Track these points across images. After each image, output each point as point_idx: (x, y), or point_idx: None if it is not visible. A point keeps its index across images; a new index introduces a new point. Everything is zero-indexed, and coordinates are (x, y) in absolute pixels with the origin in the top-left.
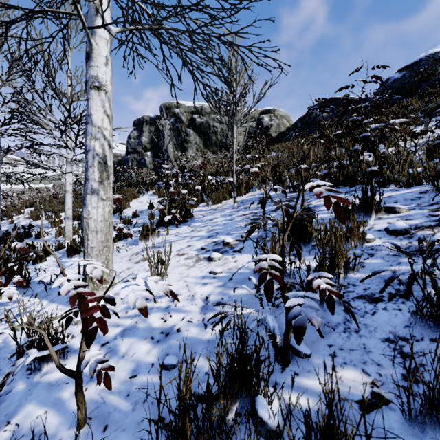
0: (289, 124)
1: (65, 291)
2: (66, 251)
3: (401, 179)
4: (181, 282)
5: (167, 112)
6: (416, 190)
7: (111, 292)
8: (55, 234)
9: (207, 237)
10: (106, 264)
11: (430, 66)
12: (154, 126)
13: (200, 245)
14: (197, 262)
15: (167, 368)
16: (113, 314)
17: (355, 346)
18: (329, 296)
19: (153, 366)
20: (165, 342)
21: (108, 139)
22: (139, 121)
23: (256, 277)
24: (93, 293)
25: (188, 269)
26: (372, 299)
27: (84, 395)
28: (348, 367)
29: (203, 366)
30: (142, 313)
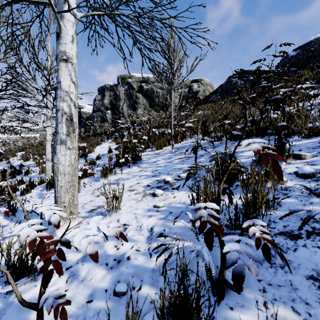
0: (212, 89)
1: (25, 237)
2: (45, 186)
3: (303, 132)
4: (131, 214)
5: (122, 81)
6: (315, 140)
7: (76, 221)
8: (39, 172)
9: (151, 176)
10: (72, 199)
11: (318, 46)
12: (113, 91)
13: (146, 182)
14: (144, 197)
15: (118, 295)
16: None
17: (282, 282)
18: (265, 244)
19: (106, 292)
20: (117, 268)
21: (74, 101)
22: (102, 88)
23: (191, 212)
24: (51, 236)
25: (136, 203)
26: (292, 236)
27: (48, 318)
28: (279, 304)
29: (148, 295)
30: (93, 258)
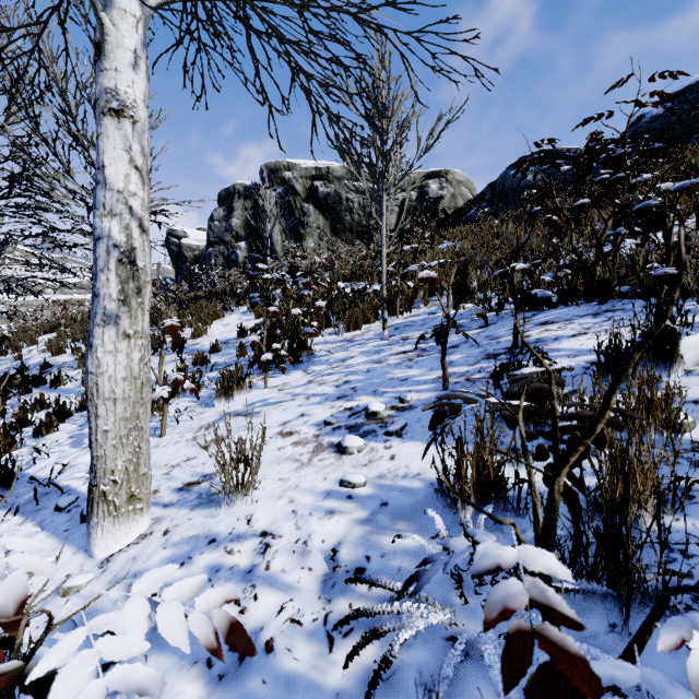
0: (472, 194)
1: None
2: None
3: None
4: (282, 503)
5: (272, 177)
6: None
7: (146, 517)
8: (81, 381)
9: (335, 398)
10: (136, 463)
11: None
12: (251, 200)
13: (322, 414)
14: (316, 455)
15: None
16: (140, 575)
17: None
18: None
19: None
20: (236, 681)
21: (138, 216)
22: (228, 192)
23: (440, 505)
24: None
25: (297, 471)
26: None
27: None
28: None
29: None
30: None
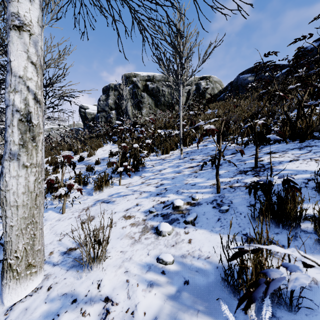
0: (221, 87)
1: None
2: None
3: None
4: (120, 272)
5: (127, 80)
6: None
7: (39, 276)
8: None
9: (155, 194)
10: (32, 244)
11: None
12: (117, 91)
13: (148, 205)
14: (143, 234)
15: None
16: None
17: None
18: None
19: None
20: None
21: (33, 92)
22: (107, 88)
23: (227, 291)
24: None
25: (131, 246)
26: None
27: None
28: None
29: None
30: None
